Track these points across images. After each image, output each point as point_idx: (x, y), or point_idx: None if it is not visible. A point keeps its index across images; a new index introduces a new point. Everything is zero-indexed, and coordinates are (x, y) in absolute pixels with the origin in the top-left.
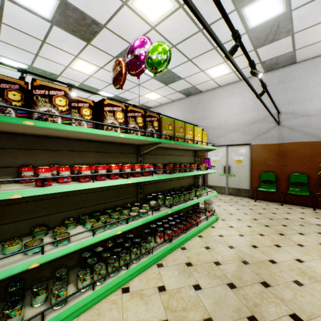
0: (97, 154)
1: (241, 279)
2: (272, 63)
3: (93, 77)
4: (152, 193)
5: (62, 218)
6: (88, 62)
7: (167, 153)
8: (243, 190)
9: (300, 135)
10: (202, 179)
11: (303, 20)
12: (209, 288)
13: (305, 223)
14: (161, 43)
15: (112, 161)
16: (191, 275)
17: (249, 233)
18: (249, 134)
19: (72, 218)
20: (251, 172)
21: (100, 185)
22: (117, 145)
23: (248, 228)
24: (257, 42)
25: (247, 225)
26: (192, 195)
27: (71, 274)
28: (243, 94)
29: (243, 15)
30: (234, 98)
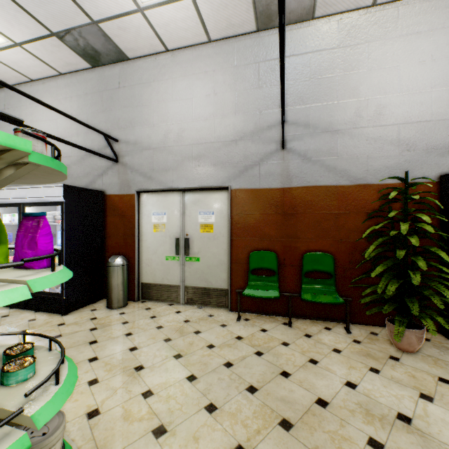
0: None
1: None
2: None
3: None
4: None
5: None
6: None
7: None
8: (215, 292)
9: (321, 171)
10: (124, 272)
11: None
12: None
13: (375, 420)
14: None
15: None
16: None
17: None
18: (227, 165)
19: None
20: (230, 252)
21: None
22: None
23: None
24: None
25: None
26: None
27: None
28: (214, 73)
29: None
30: (198, 80)
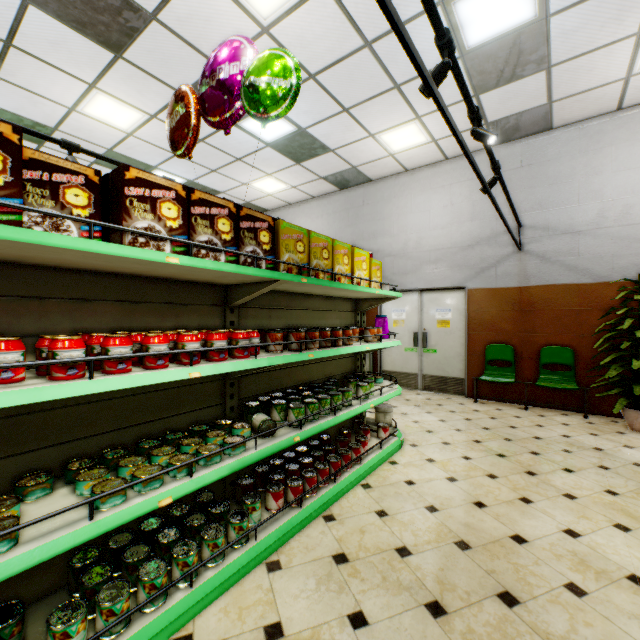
0: (119, 306)
1: (455, 590)
2: (507, 128)
3: (136, 137)
4: (260, 396)
5: (15, 472)
6: (120, 102)
7: (296, 305)
8: (452, 381)
9: (560, 270)
10: (371, 359)
11: (569, 40)
12: (387, 621)
13: (573, 446)
14: (278, 53)
15: (159, 324)
16: (346, 588)
17: (466, 474)
18: (463, 267)
19: (48, 468)
20: (466, 345)
21: (111, 386)
22: (172, 285)
23: (465, 462)
24: (481, 81)
25: (463, 456)
26: (349, 396)
27: (39, 613)
28: (451, 187)
29: (454, 18)
30: (435, 194)
